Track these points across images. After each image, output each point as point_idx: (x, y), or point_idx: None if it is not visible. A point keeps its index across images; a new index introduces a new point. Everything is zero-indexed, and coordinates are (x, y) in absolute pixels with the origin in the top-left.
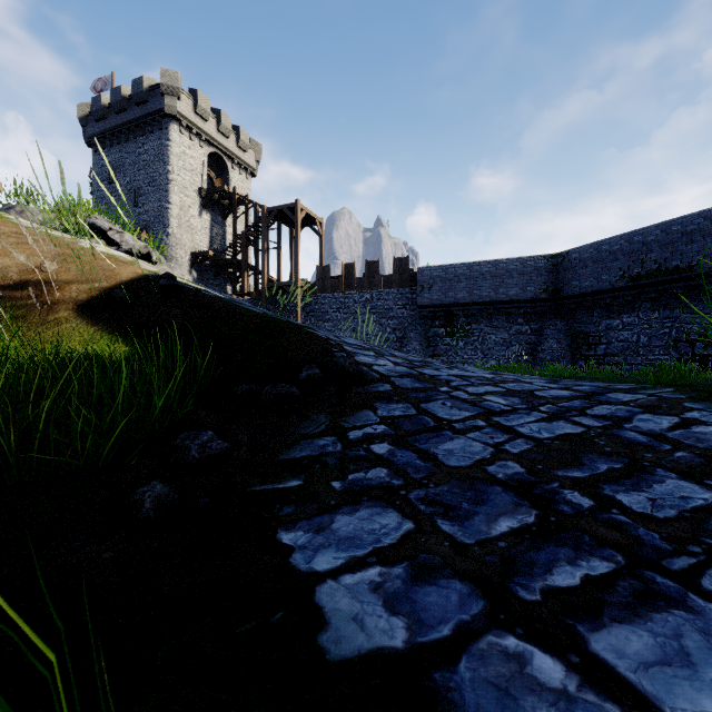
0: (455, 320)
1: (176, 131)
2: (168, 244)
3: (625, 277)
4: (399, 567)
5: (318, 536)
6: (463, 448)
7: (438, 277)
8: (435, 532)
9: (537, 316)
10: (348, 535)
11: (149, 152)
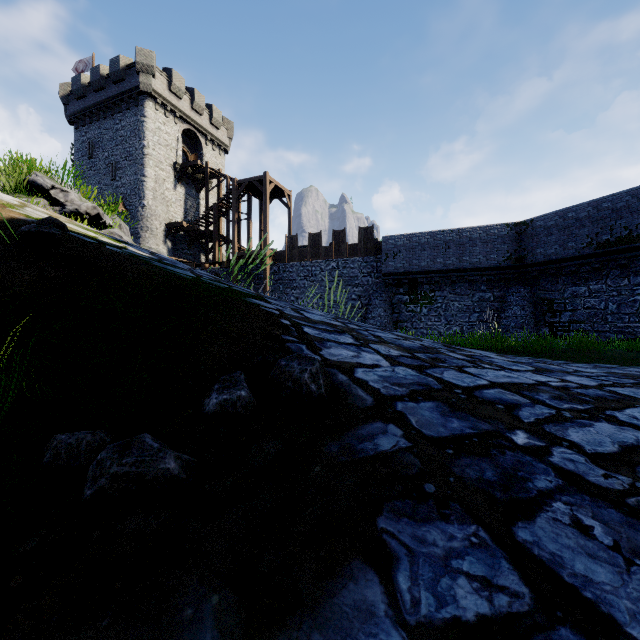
0: (419, 288)
1: (151, 108)
2: (143, 215)
3: (593, 244)
4: None
5: None
6: None
7: (403, 246)
8: None
9: (500, 283)
10: None
11: (126, 128)
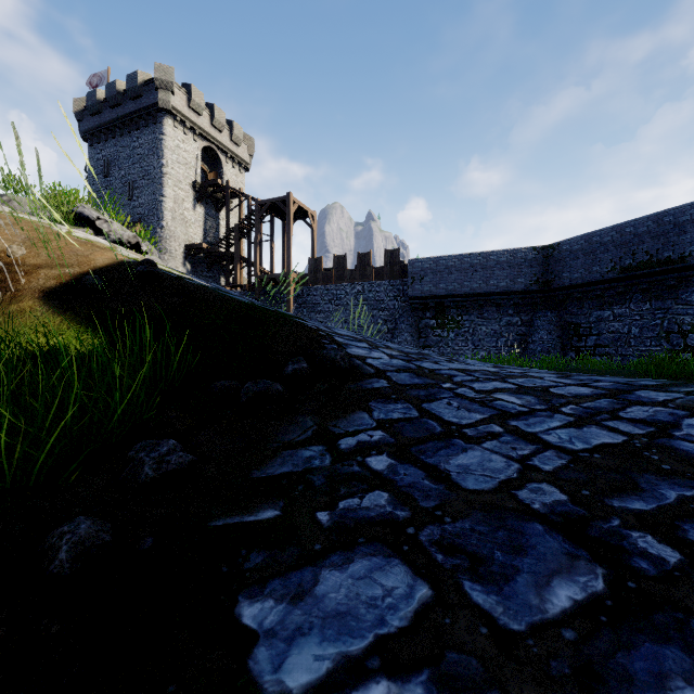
0: (446, 312)
1: (170, 125)
2: (162, 236)
3: (616, 268)
4: (417, 682)
5: (295, 610)
6: (481, 464)
7: (429, 269)
8: (463, 605)
9: (528, 307)
10: (338, 608)
11: (144, 146)
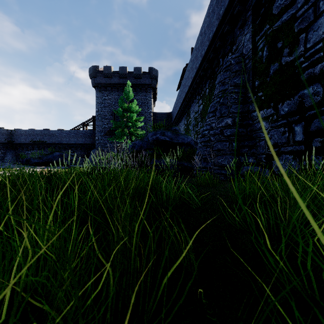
0: None
1: None
2: None
3: (32, 141)
4: None
5: None
6: None
7: None
8: None
9: (4, 148)
10: None
11: None
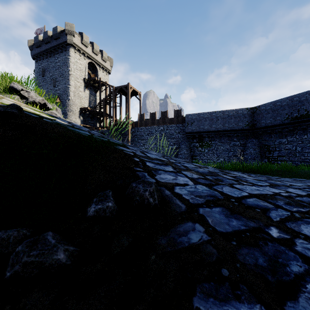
0: (203, 139)
1: (72, 52)
2: (69, 104)
3: (289, 118)
4: None
5: None
6: None
7: (195, 119)
8: None
9: (243, 137)
10: None
11: (60, 62)
